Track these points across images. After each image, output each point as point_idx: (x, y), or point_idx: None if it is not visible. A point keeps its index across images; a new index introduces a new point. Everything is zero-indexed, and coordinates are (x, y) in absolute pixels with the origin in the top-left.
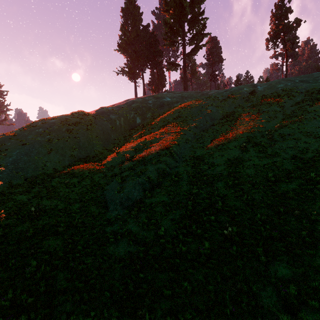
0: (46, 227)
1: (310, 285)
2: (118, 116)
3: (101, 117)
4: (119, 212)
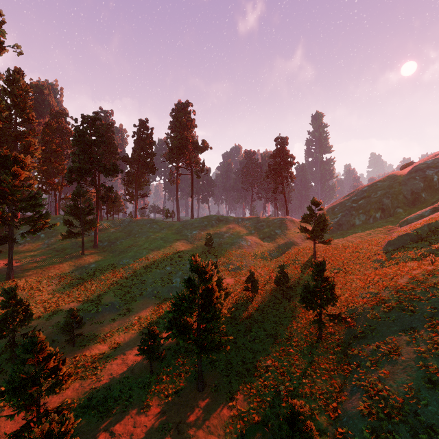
0: (348, 250)
1: (431, 270)
2: (438, 170)
3: (414, 176)
4: (386, 250)
